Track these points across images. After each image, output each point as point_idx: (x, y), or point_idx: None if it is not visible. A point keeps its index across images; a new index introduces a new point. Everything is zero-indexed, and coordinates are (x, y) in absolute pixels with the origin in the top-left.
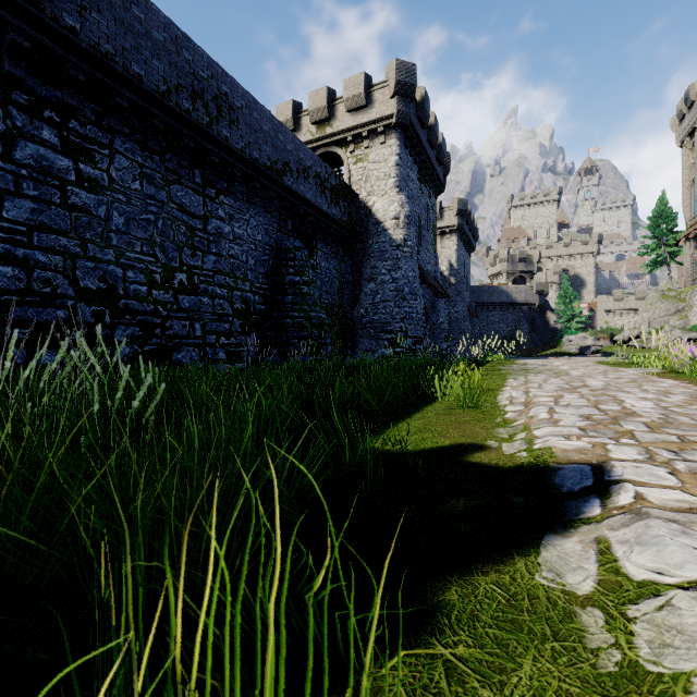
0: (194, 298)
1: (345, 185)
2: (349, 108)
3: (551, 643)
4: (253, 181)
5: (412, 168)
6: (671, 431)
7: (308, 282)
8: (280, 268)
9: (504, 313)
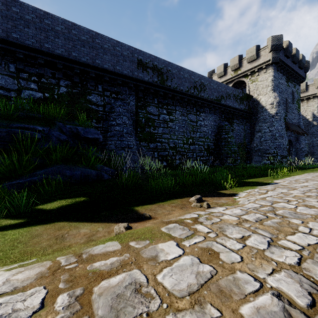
0: (193, 146)
1: (246, 94)
2: (248, 61)
3: (251, 188)
4: (210, 106)
5: (281, 78)
6: (308, 181)
7: (230, 137)
8: (219, 133)
9: None
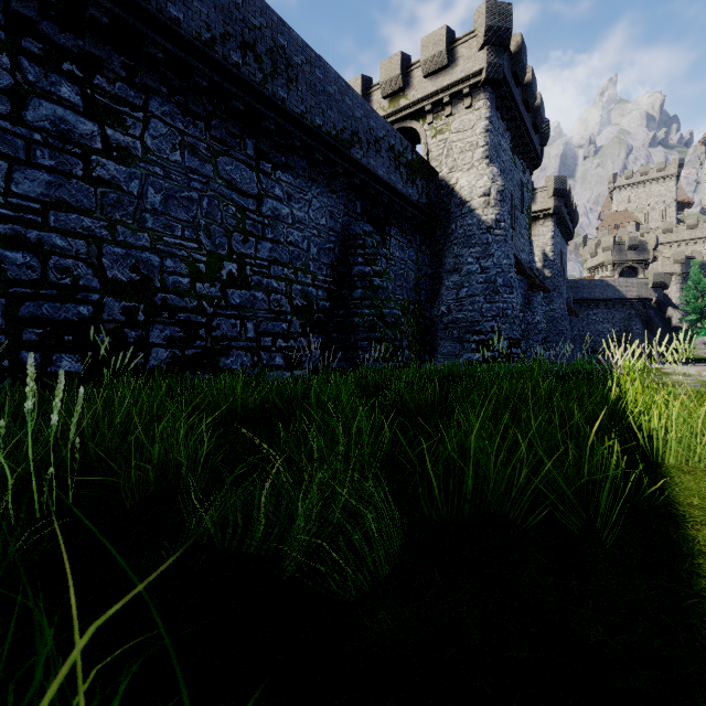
0: (246, 293)
1: (423, 161)
2: (427, 71)
3: None
4: (315, 153)
5: (504, 135)
6: None
7: (380, 273)
8: (347, 257)
9: (610, 310)
